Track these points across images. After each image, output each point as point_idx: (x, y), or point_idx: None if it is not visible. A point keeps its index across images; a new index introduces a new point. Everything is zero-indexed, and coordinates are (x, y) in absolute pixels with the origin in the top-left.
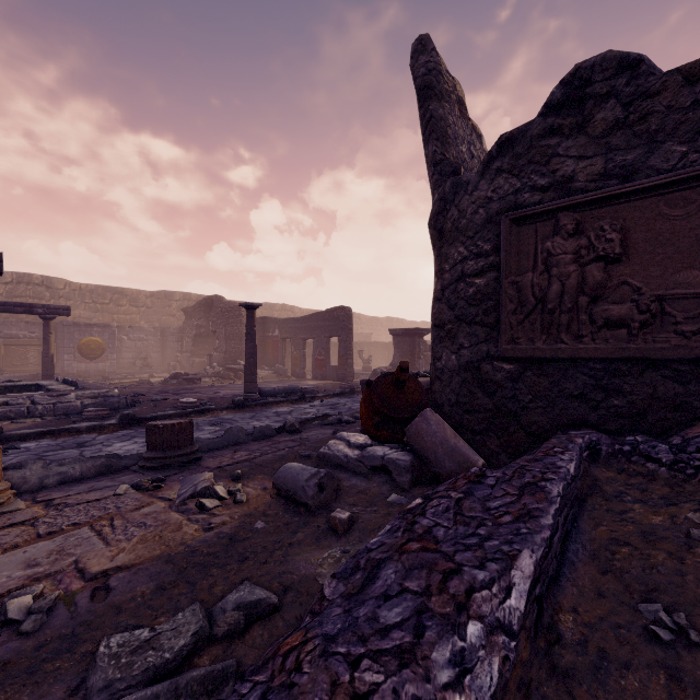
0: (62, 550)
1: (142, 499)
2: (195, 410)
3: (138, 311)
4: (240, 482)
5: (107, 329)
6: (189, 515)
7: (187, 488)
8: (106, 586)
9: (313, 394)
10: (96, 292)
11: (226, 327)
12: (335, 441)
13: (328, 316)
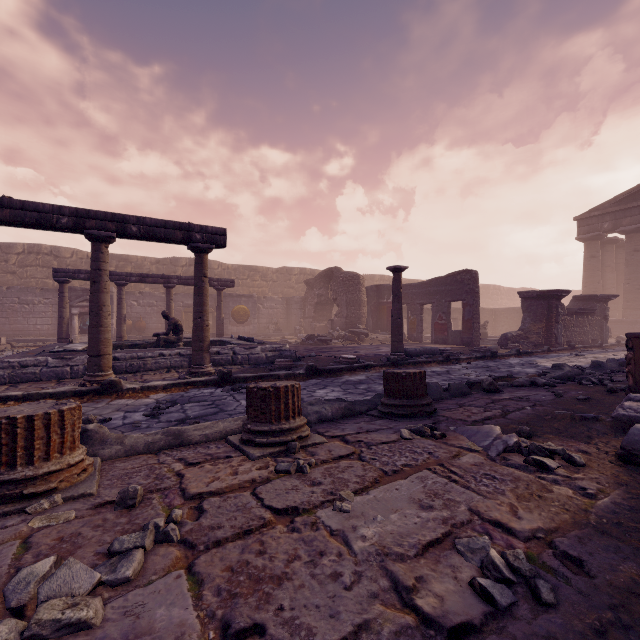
0: (437, 494)
1: (443, 446)
2: (360, 365)
3: (267, 284)
4: (536, 441)
5: (251, 299)
6: (534, 473)
7: (488, 440)
8: (565, 554)
9: (454, 356)
10: (238, 270)
11: (347, 295)
12: (634, 403)
13: (450, 280)
